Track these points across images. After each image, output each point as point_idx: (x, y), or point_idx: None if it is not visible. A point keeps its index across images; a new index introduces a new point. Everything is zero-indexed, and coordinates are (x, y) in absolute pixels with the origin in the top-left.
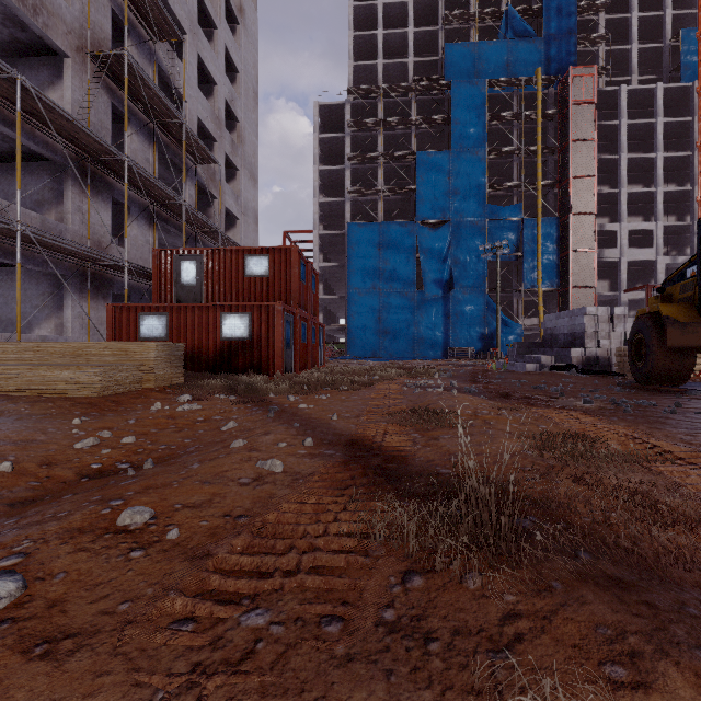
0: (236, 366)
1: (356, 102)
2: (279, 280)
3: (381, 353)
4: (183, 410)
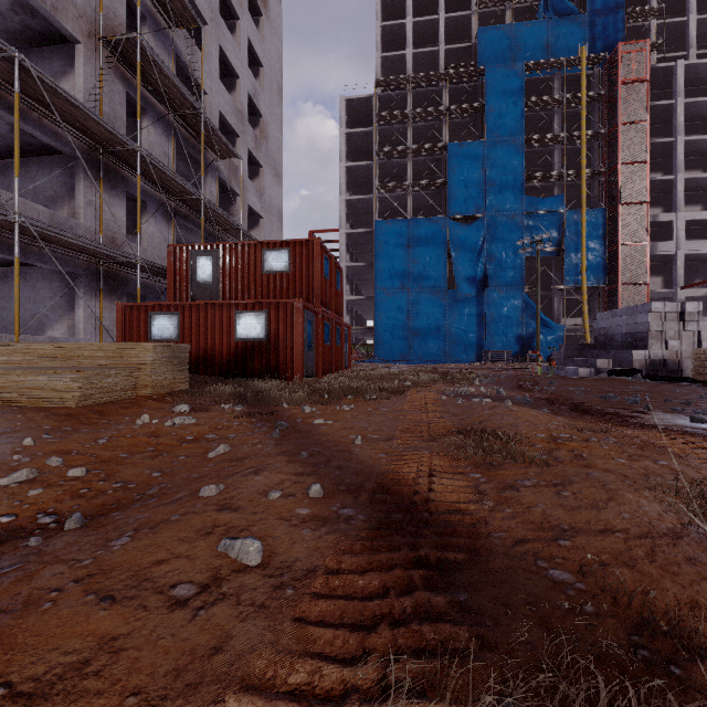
0: (251, 370)
1: (384, 94)
2: (300, 276)
3: (410, 356)
4: (173, 424)
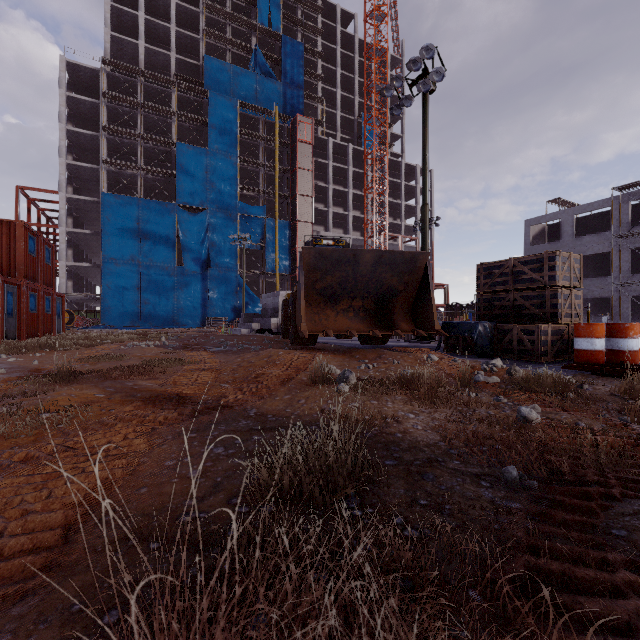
0: None
1: (113, 74)
2: (0, 252)
3: (141, 322)
4: None
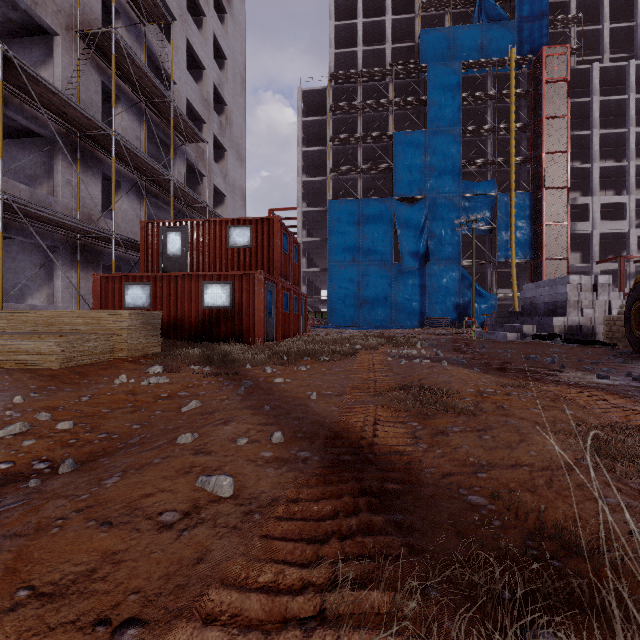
0: (217, 335)
1: (337, 87)
2: (262, 251)
3: (360, 322)
4: (148, 384)
